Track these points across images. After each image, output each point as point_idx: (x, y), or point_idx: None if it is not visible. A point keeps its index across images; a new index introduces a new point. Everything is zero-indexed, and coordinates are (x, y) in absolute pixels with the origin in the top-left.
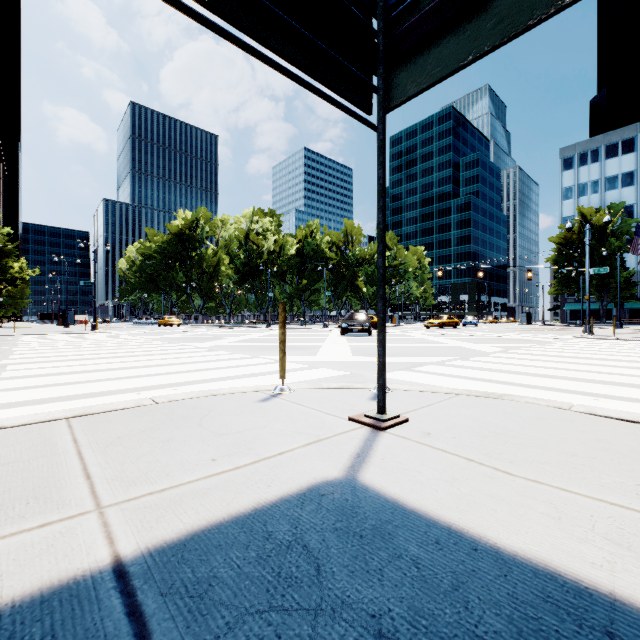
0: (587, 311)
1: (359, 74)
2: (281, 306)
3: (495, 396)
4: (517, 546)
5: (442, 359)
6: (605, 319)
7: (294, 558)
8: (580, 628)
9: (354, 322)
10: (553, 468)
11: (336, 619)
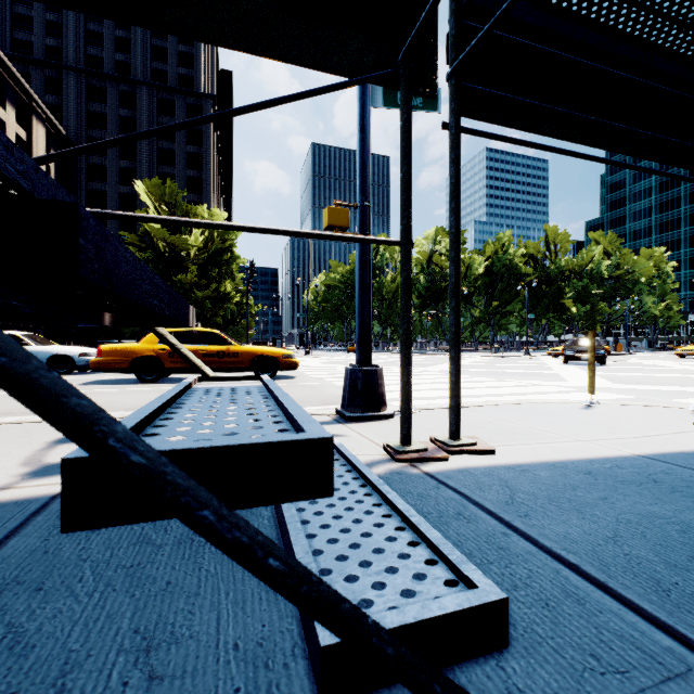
0: None
1: None
2: (591, 334)
3: None
4: None
5: None
6: None
7: None
8: None
9: (582, 349)
10: None
11: None
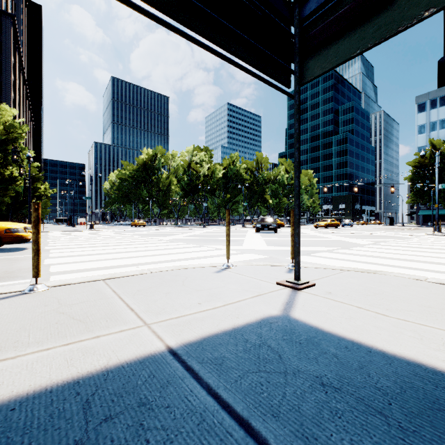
0: (436, 215)
1: (283, 64)
2: (227, 212)
3: (372, 272)
4: (395, 351)
5: (330, 248)
6: None
7: (265, 351)
8: (436, 387)
9: (265, 223)
10: (415, 313)
11: (297, 377)
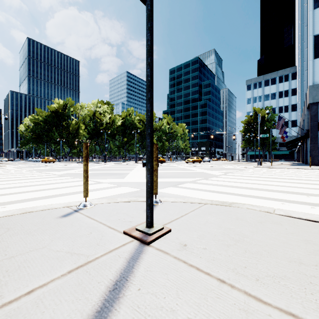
0: (259, 154)
1: None
2: (84, 145)
3: (227, 204)
4: None
5: (194, 179)
6: (264, 159)
7: None
8: None
9: None
10: (295, 285)
11: None
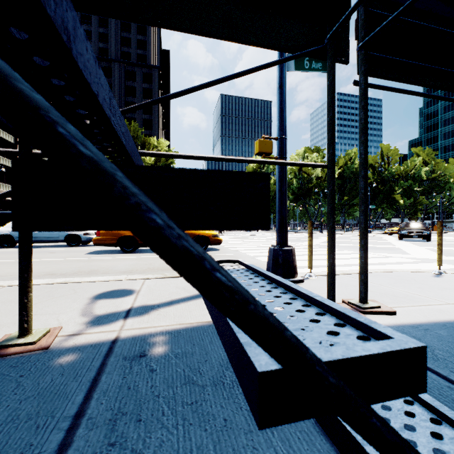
0: None
1: None
2: (439, 223)
3: None
4: None
5: None
6: None
7: None
8: None
9: (413, 230)
10: None
11: None
